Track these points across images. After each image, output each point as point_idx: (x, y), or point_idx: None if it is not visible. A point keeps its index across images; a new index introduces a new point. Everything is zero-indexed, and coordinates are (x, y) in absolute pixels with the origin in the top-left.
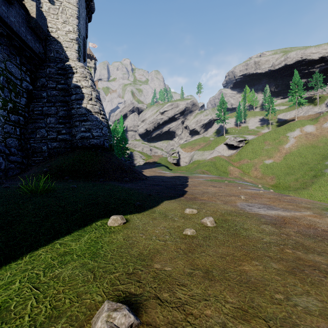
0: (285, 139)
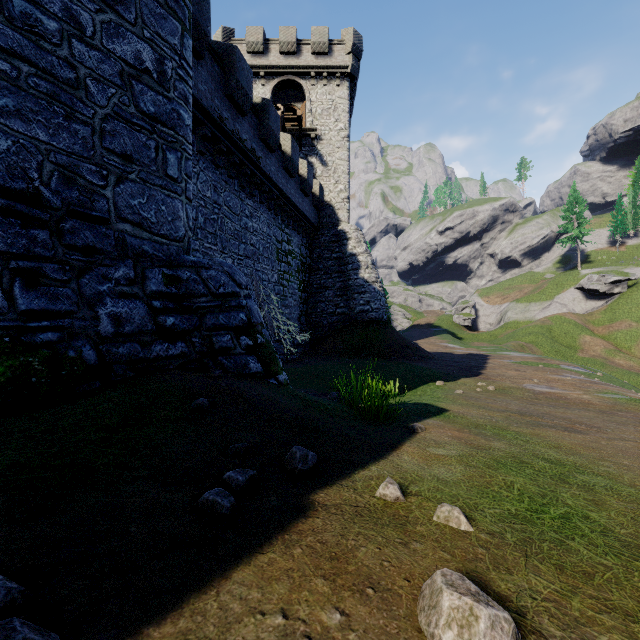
0: None
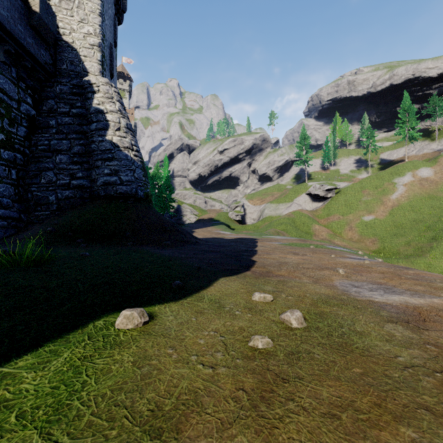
0: (391, 186)
